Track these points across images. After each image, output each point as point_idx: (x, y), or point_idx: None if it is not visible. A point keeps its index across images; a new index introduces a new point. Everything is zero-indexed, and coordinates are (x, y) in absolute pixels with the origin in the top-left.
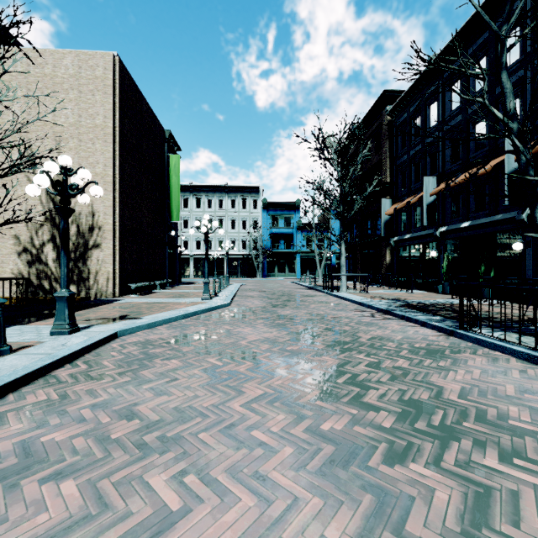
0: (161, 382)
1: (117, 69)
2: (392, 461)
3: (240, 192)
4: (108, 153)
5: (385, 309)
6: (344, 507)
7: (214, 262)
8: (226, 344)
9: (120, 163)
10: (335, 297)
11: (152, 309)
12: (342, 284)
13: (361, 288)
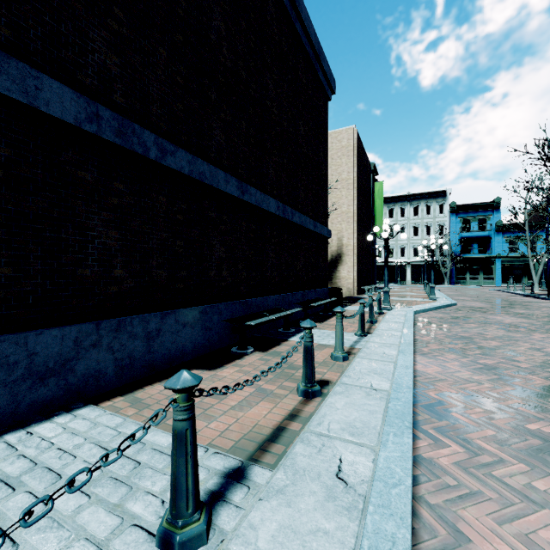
0: (480, 329)
1: (355, 137)
2: None
3: (424, 199)
4: (350, 197)
5: None
6: None
7: (396, 269)
8: (493, 322)
9: (356, 202)
10: None
11: (404, 303)
12: None
13: None
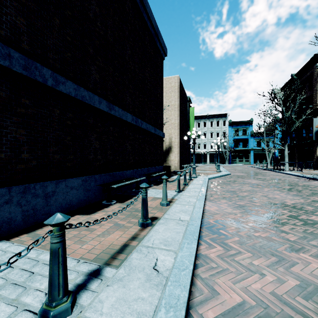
0: (240, 187)
1: (179, 81)
2: (307, 196)
3: (215, 118)
4: (176, 115)
5: (312, 177)
6: (297, 197)
7: (201, 155)
8: (247, 183)
9: (179, 118)
10: (282, 173)
11: (204, 174)
12: (286, 167)
13: (298, 170)
